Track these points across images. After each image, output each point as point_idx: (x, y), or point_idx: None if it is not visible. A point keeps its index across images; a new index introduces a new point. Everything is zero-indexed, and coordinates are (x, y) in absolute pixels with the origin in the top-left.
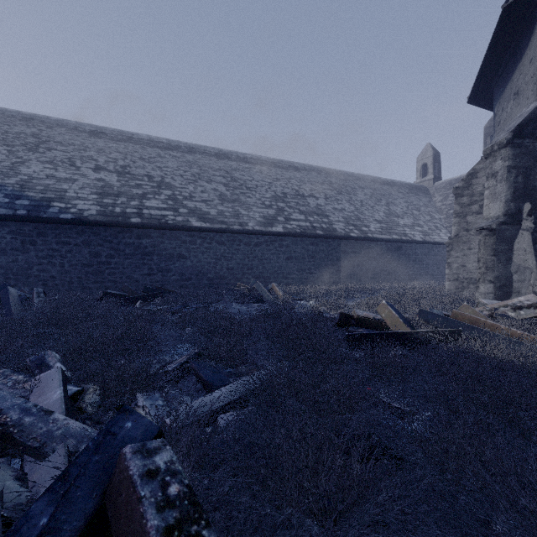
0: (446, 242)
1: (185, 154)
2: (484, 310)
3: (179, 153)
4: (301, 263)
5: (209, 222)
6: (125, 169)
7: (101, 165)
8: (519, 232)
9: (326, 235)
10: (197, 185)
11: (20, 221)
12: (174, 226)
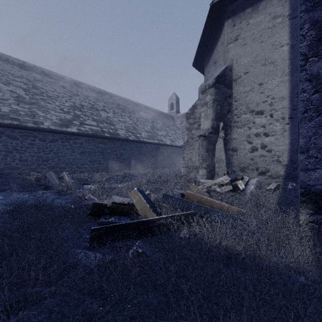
0: (182, 145)
1: None
2: (204, 188)
3: None
4: (93, 157)
5: None
6: None
7: None
8: (218, 138)
9: (112, 137)
10: None
11: None
12: None
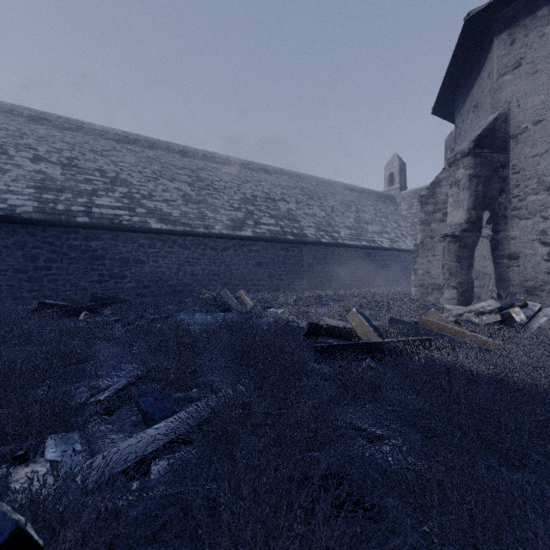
0: (412, 249)
1: (144, 149)
2: (450, 316)
3: (139, 148)
4: (271, 269)
5: (171, 224)
6: (72, 162)
7: (41, 155)
8: (480, 239)
9: (297, 240)
10: (158, 184)
11: None
12: (129, 228)
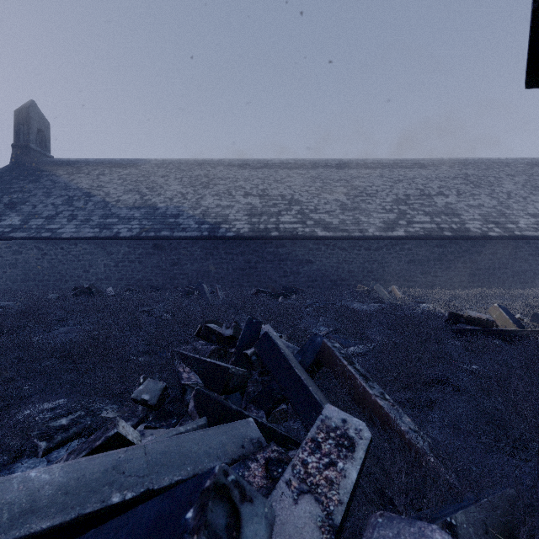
0: None
1: (309, 171)
2: None
3: (304, 171)
4: (425, 266)
5: (332, 231)
6: (264, 192)
7: (248, 192)
8: None
9: (456, 236)
10: (320, 198)
11: (204, 240)
12: (303, 237)
